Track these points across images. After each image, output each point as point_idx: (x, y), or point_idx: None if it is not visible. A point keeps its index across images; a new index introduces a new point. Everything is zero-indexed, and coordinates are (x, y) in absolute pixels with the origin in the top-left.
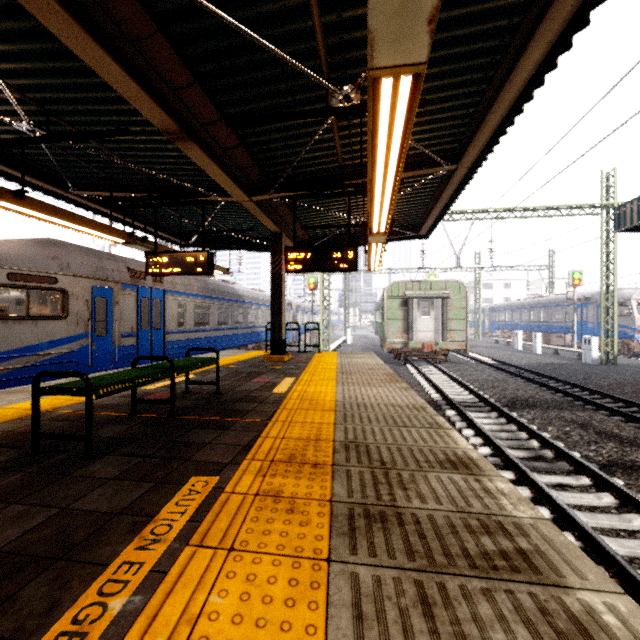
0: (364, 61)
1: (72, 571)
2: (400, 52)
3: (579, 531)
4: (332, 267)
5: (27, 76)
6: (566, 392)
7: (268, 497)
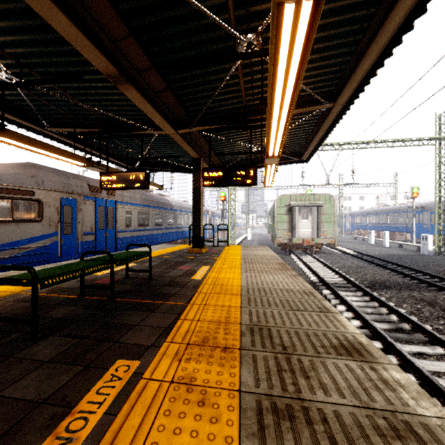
0: (264, 14)
1: None
2: None
3: (443, 397)
4: (238, 182)
5: (2, 34)
6: (412, 276)
7: (182, 385)
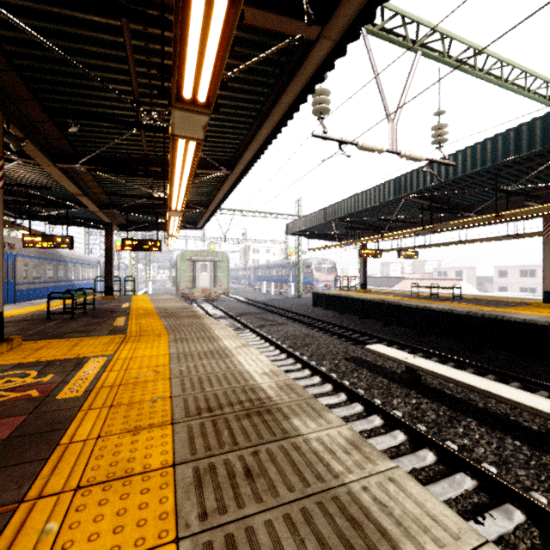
0: (166, 183)
1: (107, 323)
2: (175, 216)
3: None
4: (149, 249)
5: None
6: (267, 309)
7: (142, 317)
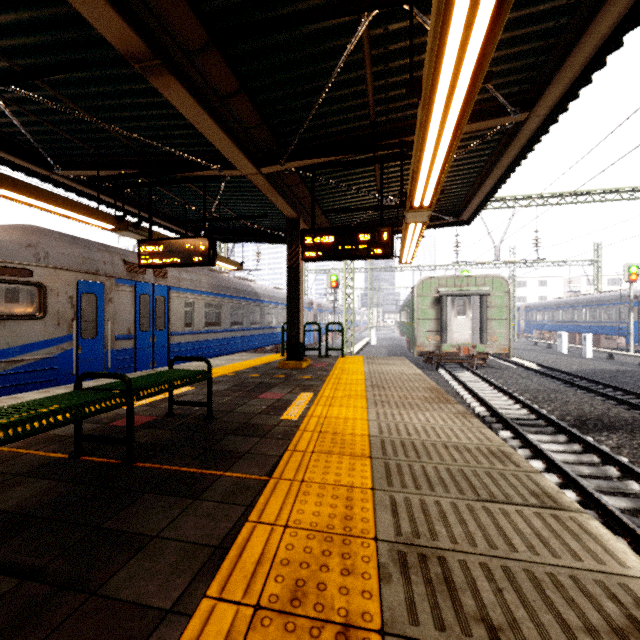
0: None
1: None
2: None
3: None
4: (360, 253)
5: None
6: None
7: None
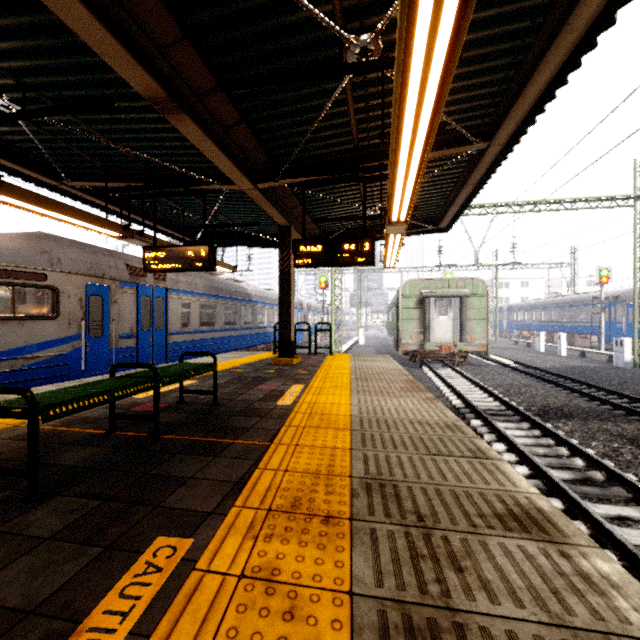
0: (386, 5)
1: None
2: None
3: None
4: (345, 261)
5: None
6: (603, 399)
7: (258, 582)
